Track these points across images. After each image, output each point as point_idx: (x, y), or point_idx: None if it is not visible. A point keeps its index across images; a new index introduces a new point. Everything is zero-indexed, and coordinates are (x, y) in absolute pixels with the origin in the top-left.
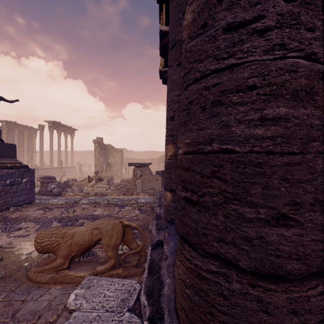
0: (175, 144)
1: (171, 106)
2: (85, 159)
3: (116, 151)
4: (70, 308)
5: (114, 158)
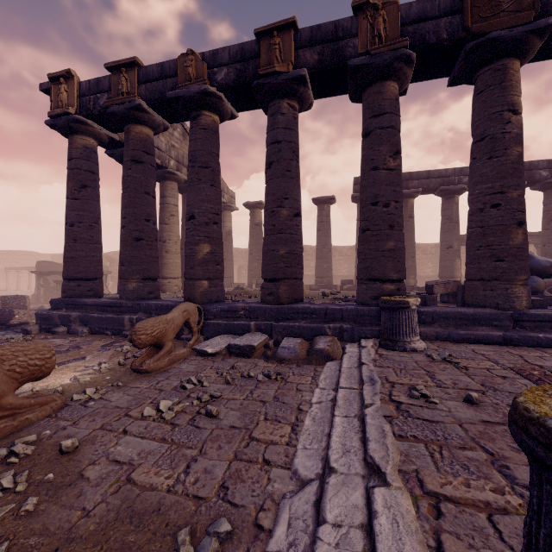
0: (212, 244)
1: (206, 214)
2: None
3: None
4: (217, 351)
5: None
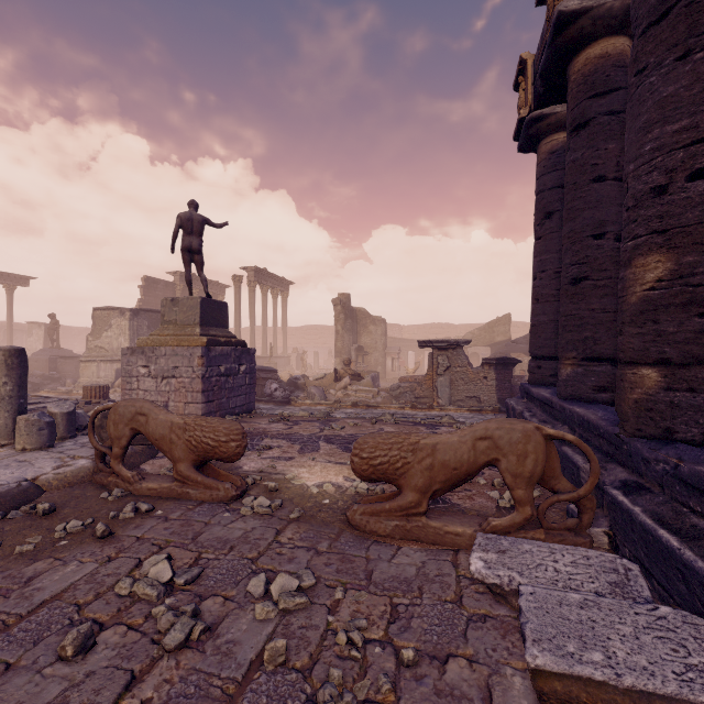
0: (677, 250)
1: (656, 162)
2: (302, 342)
3: (373, 322)
4: (487, 580)
5: (370, 337)
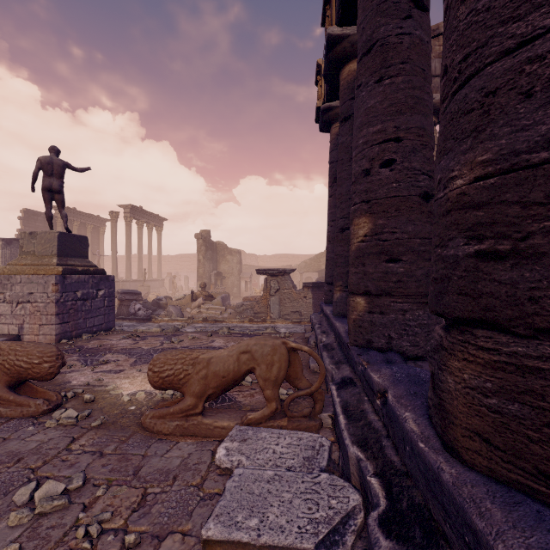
0: (374, 215)
1: (364, 152)
2: (177, 268)
3: (230, 253)
4: (222, 466)
5: (228, 265)
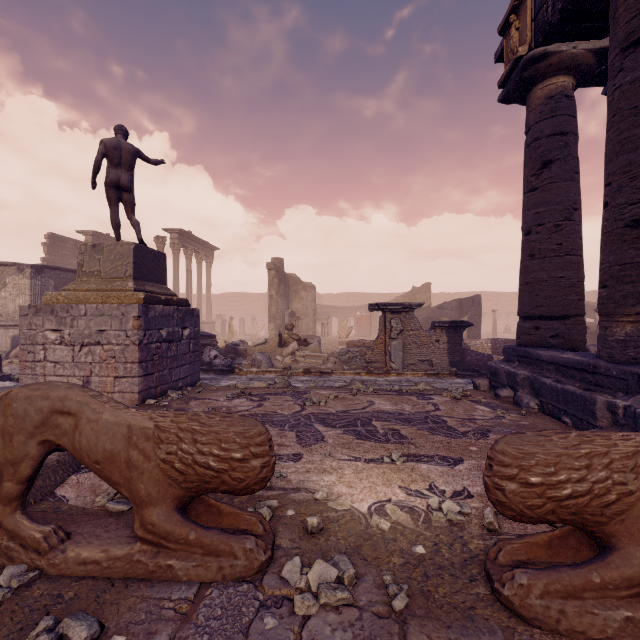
0: None
1: None
2: (224, 309)
3: (304, 288)
4: None
5: (301, 303)
